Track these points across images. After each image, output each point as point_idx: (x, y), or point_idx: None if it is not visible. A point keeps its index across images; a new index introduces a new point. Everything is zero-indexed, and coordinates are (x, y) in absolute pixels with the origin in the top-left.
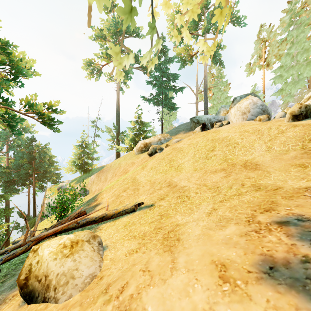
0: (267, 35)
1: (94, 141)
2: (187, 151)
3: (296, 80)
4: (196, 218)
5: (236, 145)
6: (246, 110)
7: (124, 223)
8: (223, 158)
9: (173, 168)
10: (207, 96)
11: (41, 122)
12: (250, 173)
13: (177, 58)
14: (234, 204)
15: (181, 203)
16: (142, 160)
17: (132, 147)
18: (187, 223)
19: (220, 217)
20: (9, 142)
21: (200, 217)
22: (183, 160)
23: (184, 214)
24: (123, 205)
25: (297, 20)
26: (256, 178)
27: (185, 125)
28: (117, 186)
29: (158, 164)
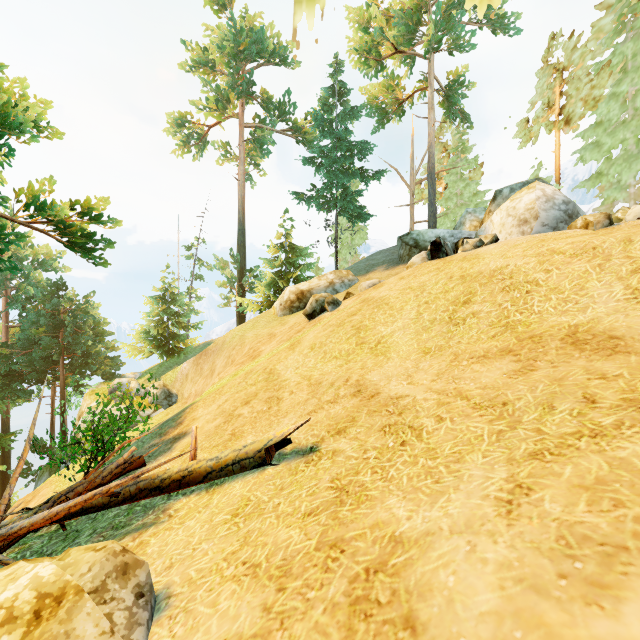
0: (566, 57)
1: (192, 289)
2: (400, 306)
3: (632, 152)
4: (460, 521)
5: (533, 286)
6: (529, 214)
7: (233, 502)
8: (498, 322)
9: (365, 348)
10: (434, 189)
11: (65, 242)
12: (602, 362)
13: (369, 108)
14: (598, 475)
15: (396, 451)
16: (291, 329)
17: (272, 302)
18: (431, 537)
19: (562, 529)
20: (10, 291)
21: (476, 519)
22: (391, 327)
23: (413, 492)
24: (235, 448)
25: (634, 20)
26: (629, 377)
27: (387, 252)
28: (231, 389)
29: (329, 338)
